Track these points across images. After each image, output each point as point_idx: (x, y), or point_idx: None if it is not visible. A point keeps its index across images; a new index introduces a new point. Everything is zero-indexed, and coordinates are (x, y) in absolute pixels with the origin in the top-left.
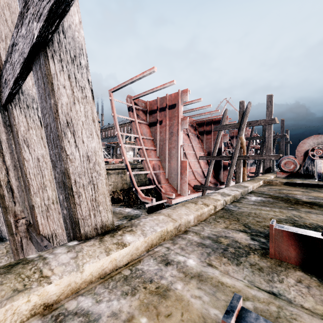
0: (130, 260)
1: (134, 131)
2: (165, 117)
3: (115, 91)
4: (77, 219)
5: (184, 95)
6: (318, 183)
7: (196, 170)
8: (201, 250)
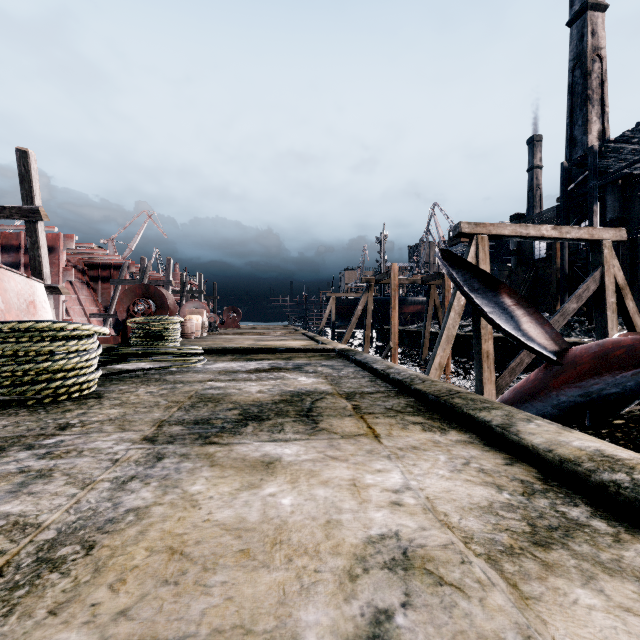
0: None
1: None
2: None
3: None
4: None
5: (69, 241)
6: None
7: None
8: None
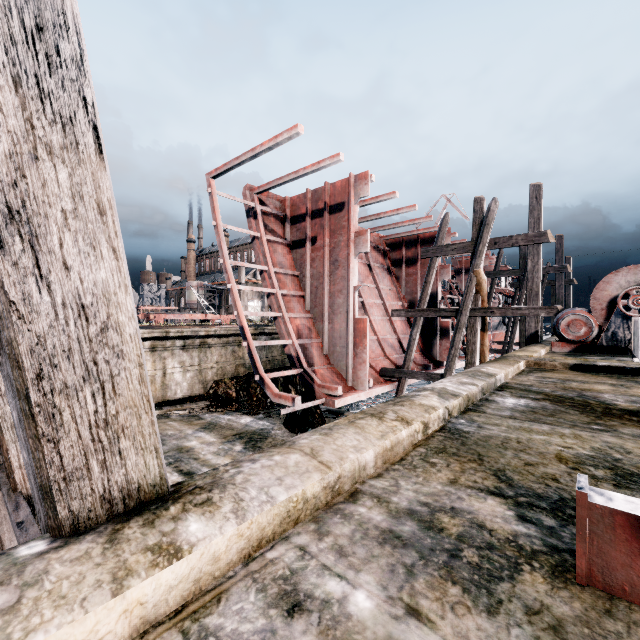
0: (191, 596)
1: (259, 259)
2: (323, 230)
3: (219, 175)
4: (48, 481)
5: (362, 185)
6: None
7: (386, 338)
8: (390, 557)
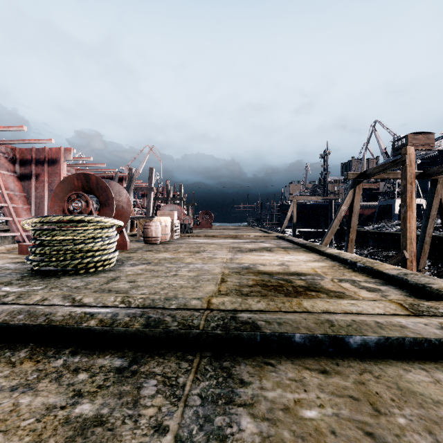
0: None
1: None
2: (44, 172)
3: None
4: None
5: (68, 153)
6: None
7: None
8: None
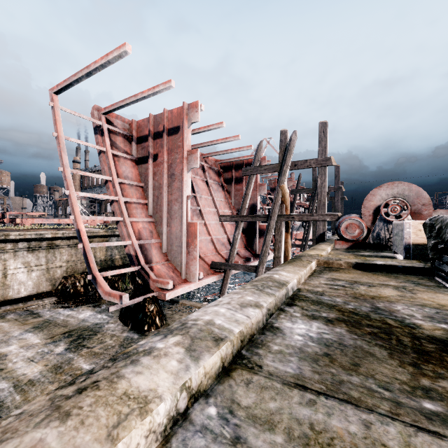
0: None
1: (104, 170)
2: (163, 149)
3: (61, 91)
4: None
5: (193, 112)
6: (413, 266)
7: (218, 238)
8: None
